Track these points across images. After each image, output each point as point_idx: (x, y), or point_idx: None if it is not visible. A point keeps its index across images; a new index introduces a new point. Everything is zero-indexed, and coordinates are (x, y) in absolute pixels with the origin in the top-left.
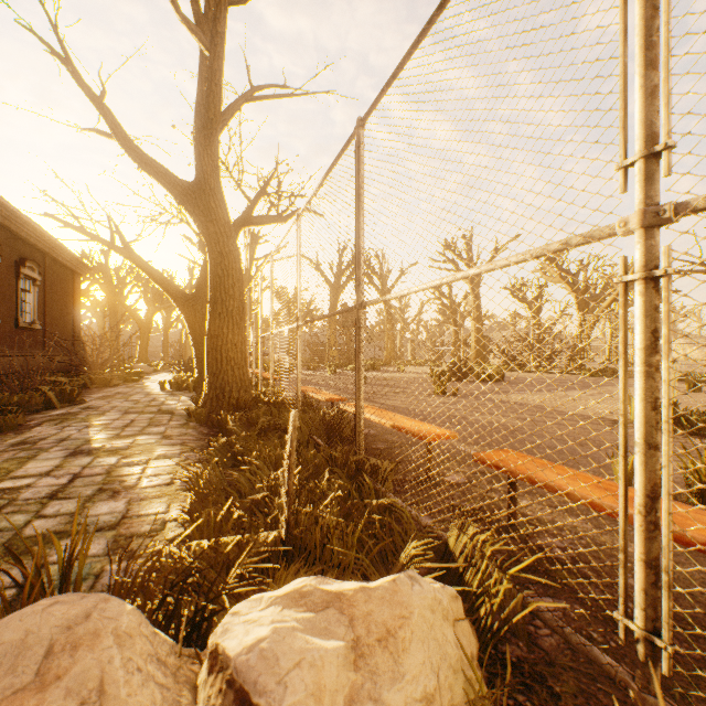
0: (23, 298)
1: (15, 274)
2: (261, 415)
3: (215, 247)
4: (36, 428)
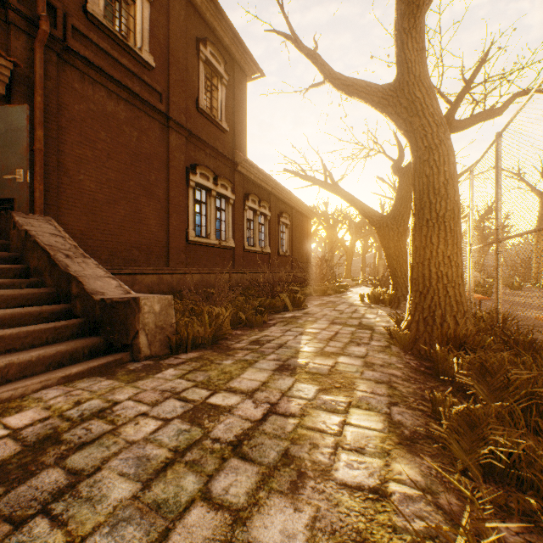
0: (281, 237)
1: (277, 222)
2: (505, 361)
3: (420, 143)
4: (271, 327)
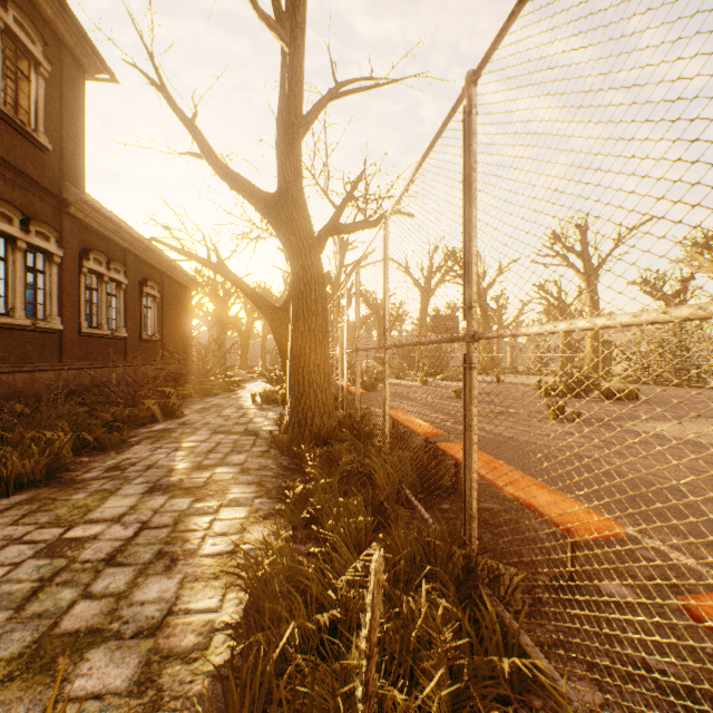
0: (146, 313)
1: (140, 293)
2: (344, 450)
3: (297, 261)
4: (135, 447)
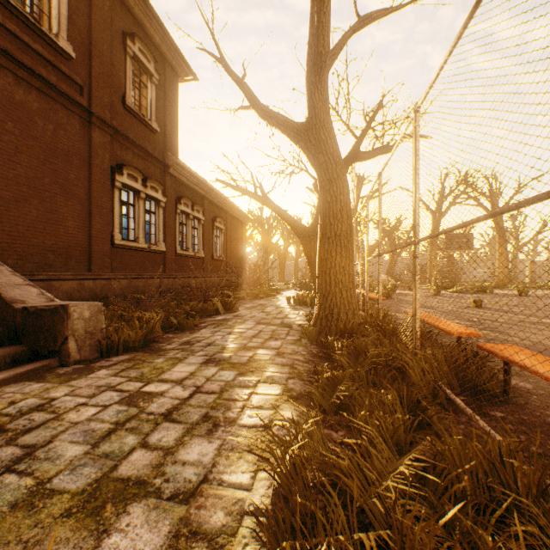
0: (216, 241)
1: (212, 226)
2: (370, 343)
3: (324, 176)
4: (202, 329)
